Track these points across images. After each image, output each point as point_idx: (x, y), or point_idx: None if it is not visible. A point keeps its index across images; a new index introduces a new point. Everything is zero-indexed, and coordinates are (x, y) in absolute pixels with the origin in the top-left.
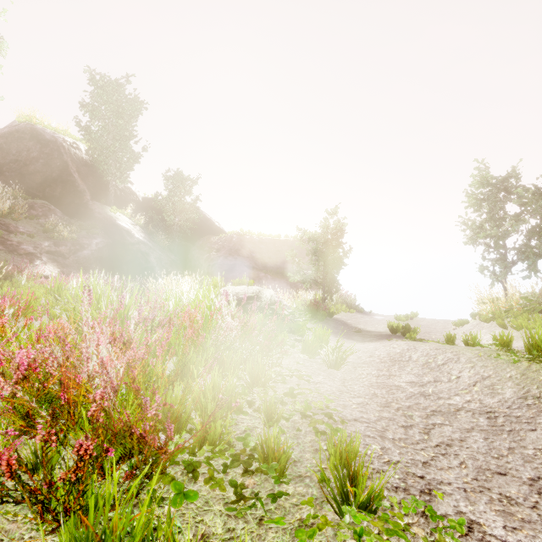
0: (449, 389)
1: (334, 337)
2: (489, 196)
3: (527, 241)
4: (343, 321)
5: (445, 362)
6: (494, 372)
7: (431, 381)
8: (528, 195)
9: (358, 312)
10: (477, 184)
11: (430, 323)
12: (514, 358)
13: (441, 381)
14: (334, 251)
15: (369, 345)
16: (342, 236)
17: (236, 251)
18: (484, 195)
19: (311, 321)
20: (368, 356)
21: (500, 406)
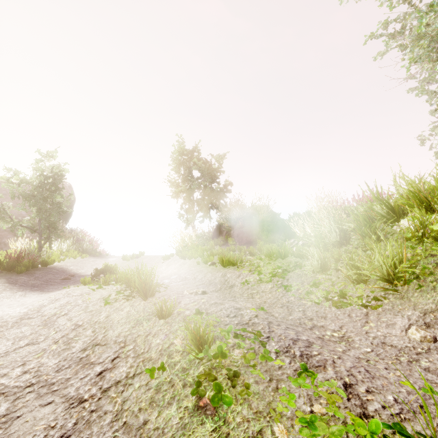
0: (24, 357)
1: (12, 293)
2: (183, 163)
3: (202, 197)
4: (63, 268)
5: (67, 311)
6: (90, 318)
7: (20, 347)
8: (200, 164)
9: (94, 256)
10: (177, 152)
11: (150, 260)
12: (116, 298)
13: (33, 343)
14: (53, 196)
15: (38, 298)
16: (60, 181)
17: None
18: (181, 161)
19: None
20: None
21: (53, 369)
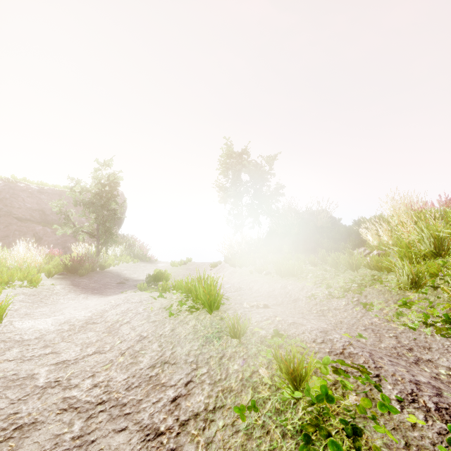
0: (93, 367)
1: (76, 295)
2: (232, 166)
3: (252, 201)
4: (117, 272)
5: (129, 319)
6: (154, 329)
7: (88, 355)
8: (250, 166)
9: (144, 261)
10: (225, 156)
11: (198, 266)
12: (179, 309)
13: (100, 352)
14: (109, 203)
15: (99, 302)
16: (115, 188)
17: (1, 199)
18: (229, 165)
19: (65, 278)
20: (61, 322)
21: (123, 386)
